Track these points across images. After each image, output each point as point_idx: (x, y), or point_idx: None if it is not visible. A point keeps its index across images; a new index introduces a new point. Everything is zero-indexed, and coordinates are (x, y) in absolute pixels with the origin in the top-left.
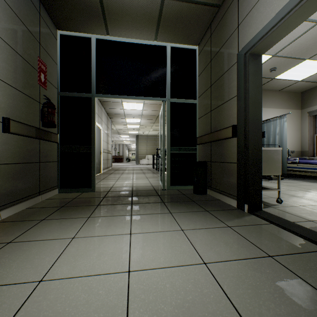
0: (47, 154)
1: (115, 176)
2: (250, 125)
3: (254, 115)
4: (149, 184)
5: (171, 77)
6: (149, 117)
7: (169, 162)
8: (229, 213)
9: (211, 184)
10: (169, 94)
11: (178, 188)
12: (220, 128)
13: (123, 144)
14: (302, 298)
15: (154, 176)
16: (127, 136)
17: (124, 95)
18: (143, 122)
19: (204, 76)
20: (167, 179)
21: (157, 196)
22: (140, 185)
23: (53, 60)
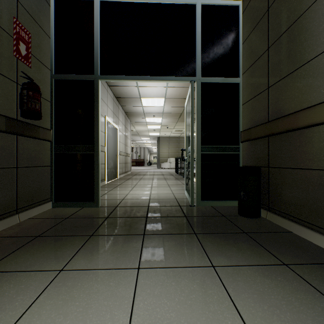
0: (31, 156)
1: (132, 183)
2: None
3: None
4: (171, 194)
5: (202, 47)
6: (171, 115)
7: (199, 167)
8: None
9: (268, 202)
10: (199, 72)
11: (213, 205)
12: (290, 111)
13: (144, 147)
14: None
15: (177, 183)
16: (148, 138)
17: (137, 75)
18: (165, 121)
19: (254, 38)
20: (197, 190)
21: (184, 219)
22: (159, 197)
23: (44, 30)
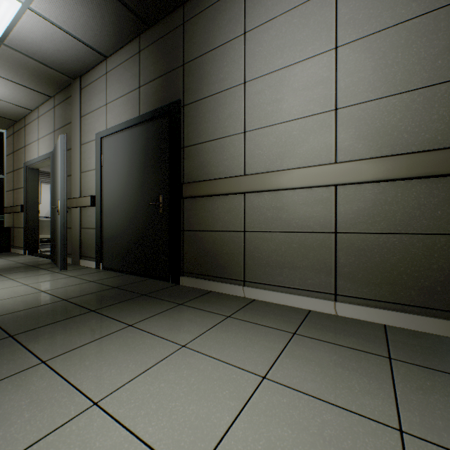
0: None
1: None
2: (30, 206)
3: (33, 201)
4: None
5: None
6: None
7: None
8: (13, 256)
9: (14, 244)
10: None
11: None
12: (18, 204)
13: None
14: (9, 263)
15: None
16: None
17: None
18: None
19: (11, 160)
20: None
21: None
22: None
23: None
